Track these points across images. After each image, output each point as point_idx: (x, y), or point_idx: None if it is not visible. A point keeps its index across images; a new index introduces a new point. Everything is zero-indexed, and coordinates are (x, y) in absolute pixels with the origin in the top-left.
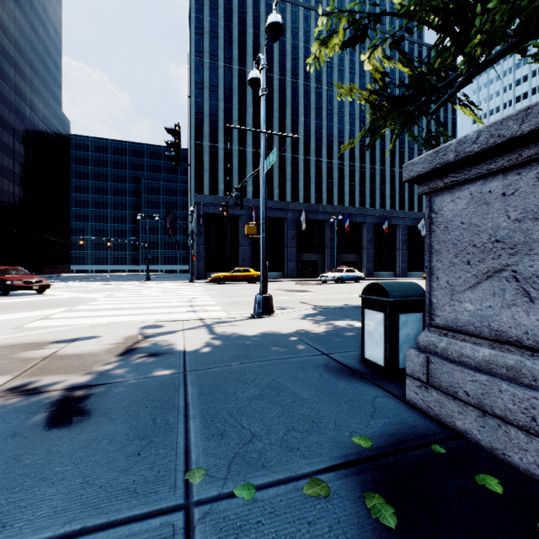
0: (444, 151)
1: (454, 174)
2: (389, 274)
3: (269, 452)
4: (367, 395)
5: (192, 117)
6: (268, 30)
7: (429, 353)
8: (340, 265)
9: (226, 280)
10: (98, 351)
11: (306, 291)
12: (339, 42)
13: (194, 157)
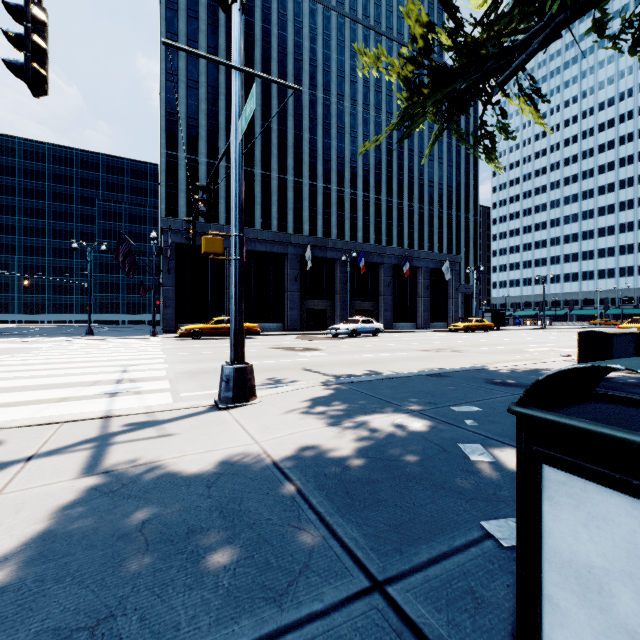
0: None
1: None
2: (410, 326)
3: None
4: None
5: (162, 118)
6: None
7: None
8: (354, 315)
9: (204, 334)
10: None
11: (313, 350)
12: None
13: (166, 172)
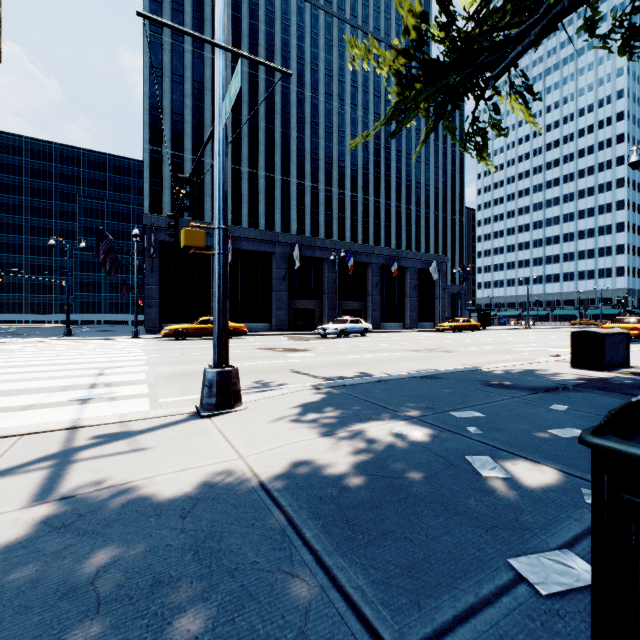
0: None
1: None
2: (398, 326)
3: None
4: None
5: (146, 113)
6: None
7: None
8: (342, 315)
9: (188, 334)
10: None
11: (302, 350)
12: None
13: (150, 168)
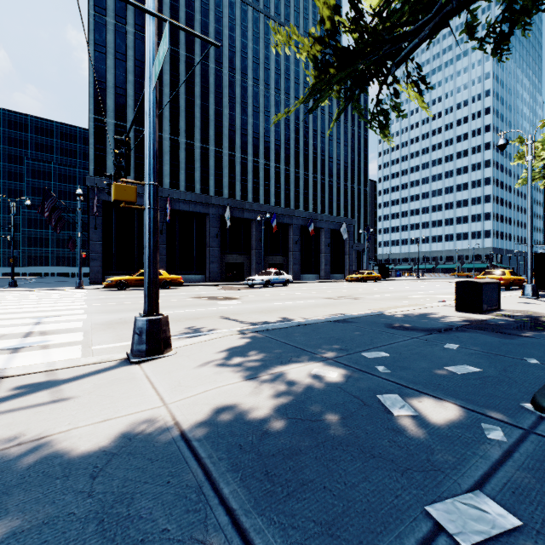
0: None
1: None
2: (314, 277)
3: None
4: None
5: (91, 85)
6: None
7: None
8: (267, 268)
9: (129, 285)
10: None
11: (231, 299)
12: None
13: (94, 135)
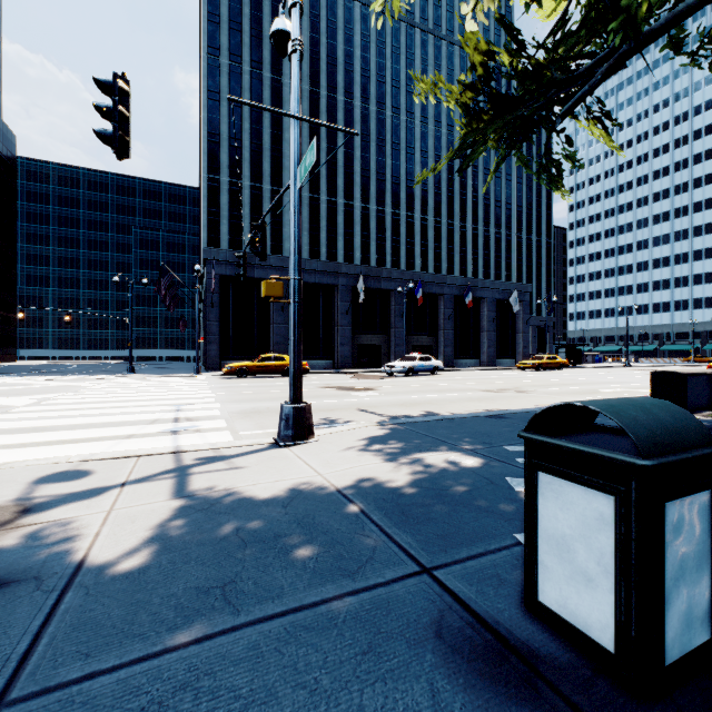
0: None
1: None
2: (473, 363)
3: None
4: None
5: (204, 140)
6: None
7: None
8: (410, 351)
9: (250, 372)
10: None
11: (367, 389)
12: None
13: (207, 197)
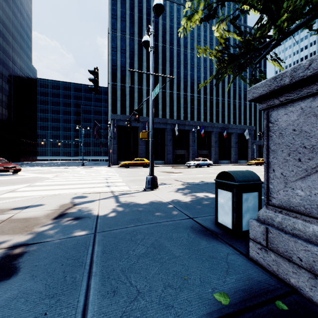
0: (281, 76)
1: (288, 94)
2: (227, 162)
3: (149, 310)
4: (222, 252)
5: (110, 68)
6: (154, 9)
7: (268, 224)
8: (198, 156)
9: (130, 165)
10: (40, 216)
11: (178, 173)
12: (199, 18)
13: (111, 92)
